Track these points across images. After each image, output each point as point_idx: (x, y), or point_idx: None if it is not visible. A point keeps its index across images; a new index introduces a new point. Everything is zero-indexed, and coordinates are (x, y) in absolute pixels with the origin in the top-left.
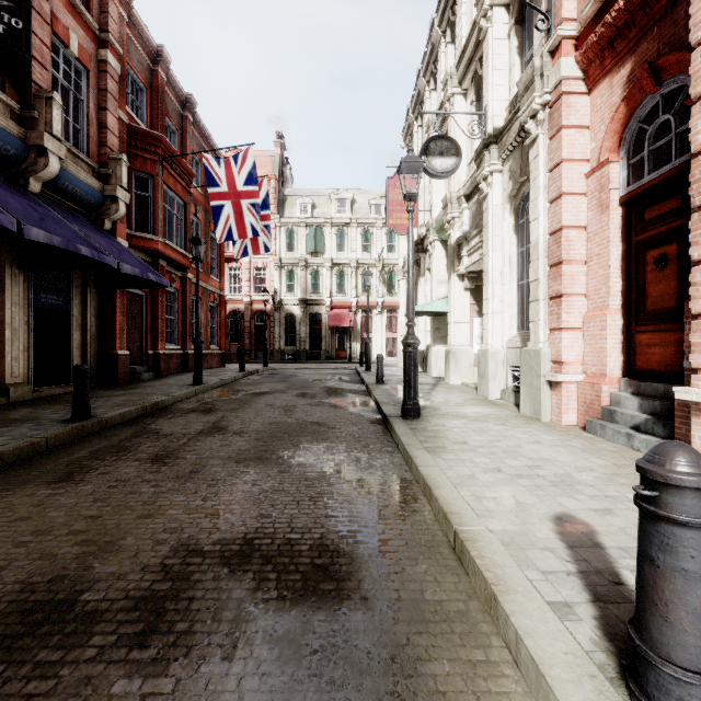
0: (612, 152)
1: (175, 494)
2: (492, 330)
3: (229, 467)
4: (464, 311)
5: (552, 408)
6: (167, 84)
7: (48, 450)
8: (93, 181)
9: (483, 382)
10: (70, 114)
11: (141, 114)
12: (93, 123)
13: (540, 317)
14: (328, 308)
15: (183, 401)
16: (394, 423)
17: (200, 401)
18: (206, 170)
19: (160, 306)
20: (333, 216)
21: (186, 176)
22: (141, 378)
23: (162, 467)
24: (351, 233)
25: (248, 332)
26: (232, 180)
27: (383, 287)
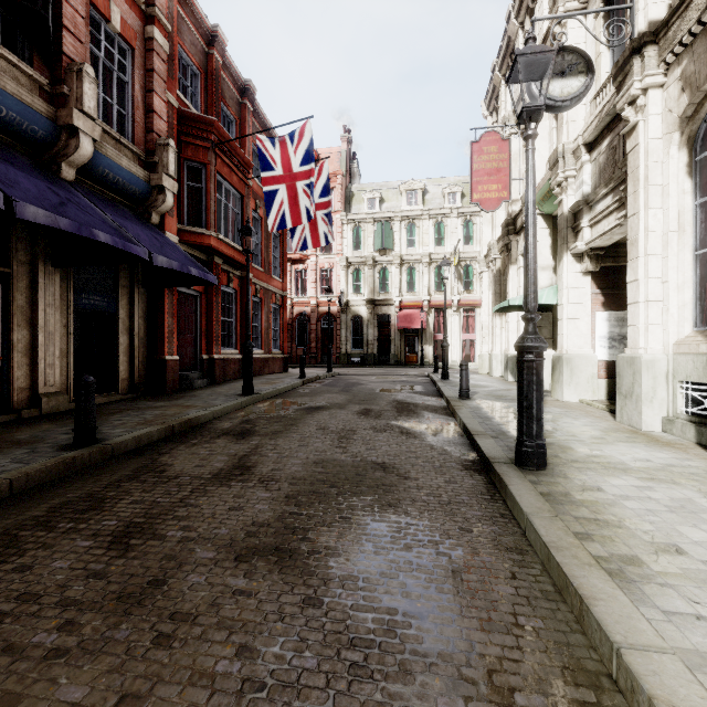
0: None
1: (78, 668)
2: (645, 326)
3: (219, 572)
4: (583, 303)
5: None
6: (223, 70)
7: (10, 497)
8: (138, 169)
9: (629, 404)
10: (113, 97)
11: (196, 101)
12: (139, 107)
13: None
14: (397, 308)
15: (223, 417)
16: (508, 479)
17: (242, 418)
18: (260, 153)
19: (215, 307)
20: (403, 209)
21: (243, 166)
22: (194, 385)
23: (116, 559)
24: (422, 226)
25: (314, 335)
26: (288, 161)
27: (459, 284)
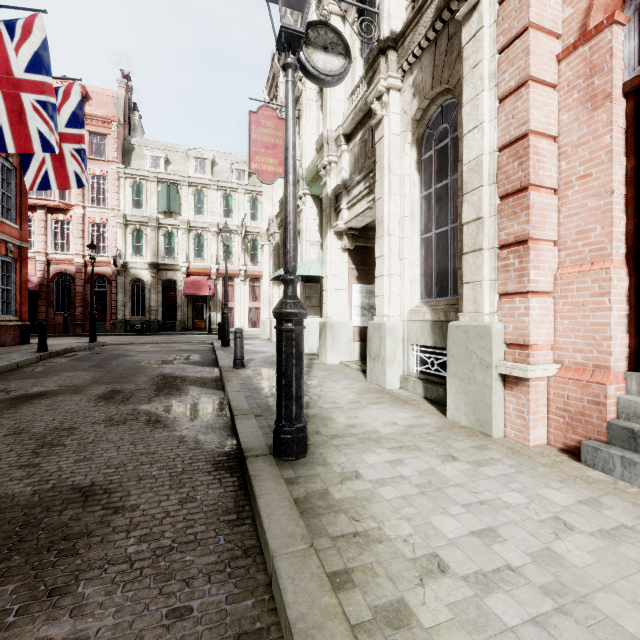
0: (611, 12)
1: None
2: (388, 297)
3: None
4: (343, 276)
5: (507, 416)
6: None
7: None
8: None
9: (377, 366)
10: None
11: None
12: None
13: (485, 275)
14: (184, 274)
15: None
16: (260, 486)
17: None
18: None
19: None
20: (191, 175)
21: None
22: None
23: None
24: (210, 196)
25: (80, 299)
26: (4, 58)
27: (246, 255)
